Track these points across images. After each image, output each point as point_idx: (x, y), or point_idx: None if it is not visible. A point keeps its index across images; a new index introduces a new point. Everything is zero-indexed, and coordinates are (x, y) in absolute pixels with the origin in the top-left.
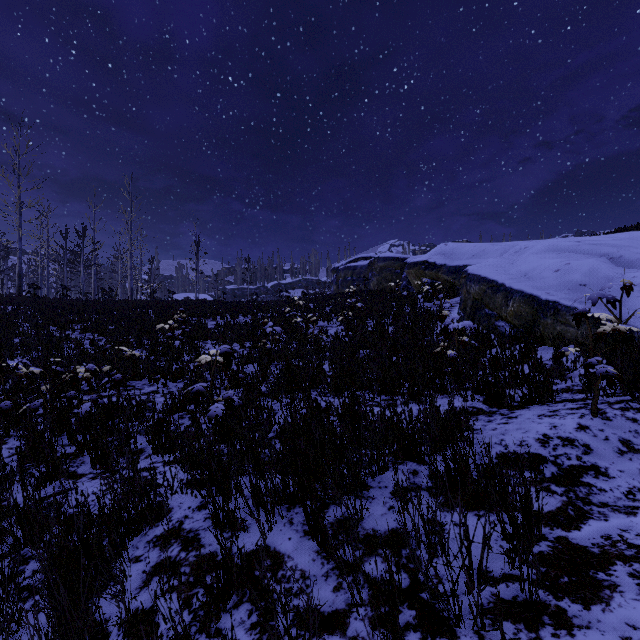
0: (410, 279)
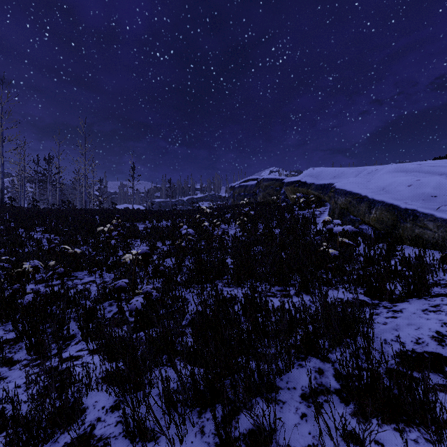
0: (287, 194)
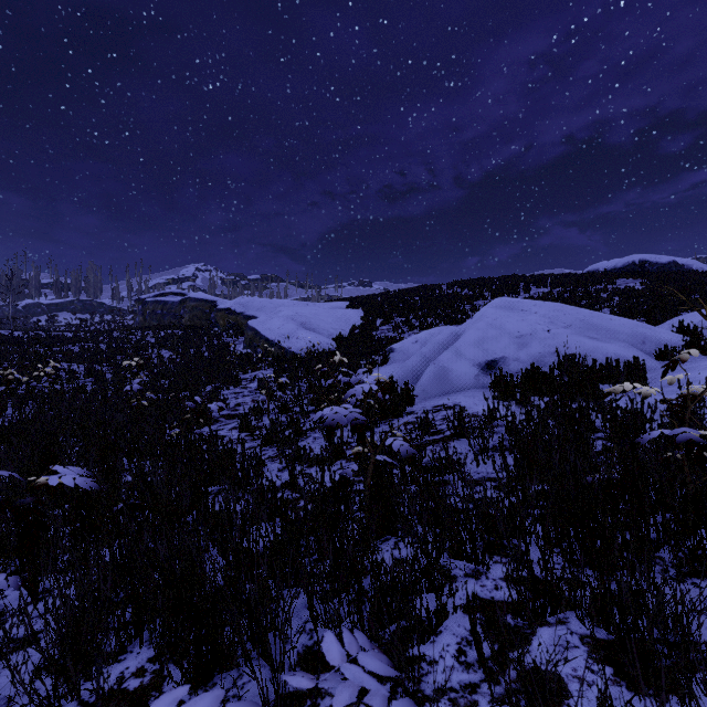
0: (218, 320)
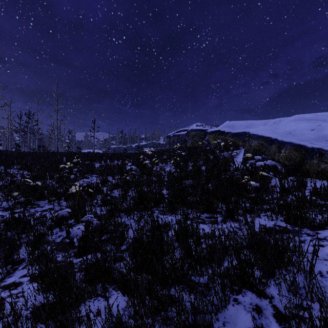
0: (210, 140)
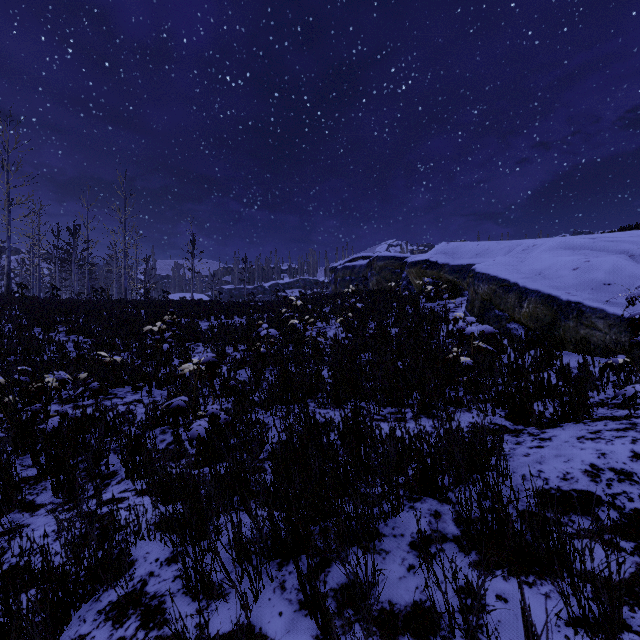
0: (411, 279)
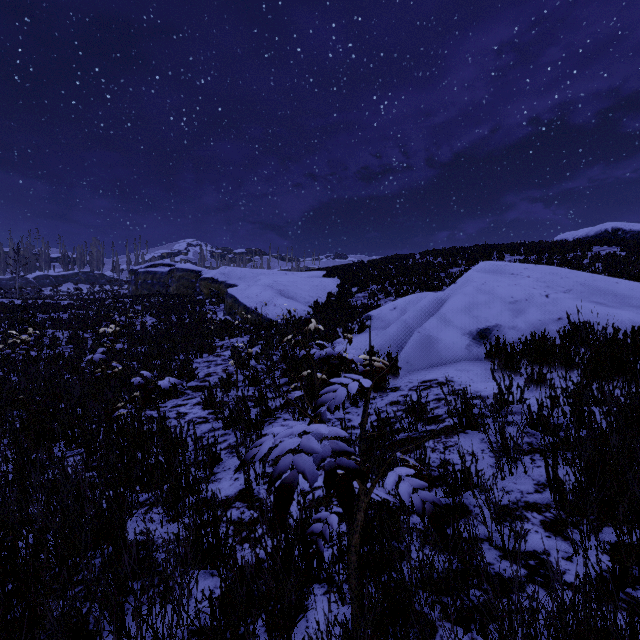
0: (202, 288)
